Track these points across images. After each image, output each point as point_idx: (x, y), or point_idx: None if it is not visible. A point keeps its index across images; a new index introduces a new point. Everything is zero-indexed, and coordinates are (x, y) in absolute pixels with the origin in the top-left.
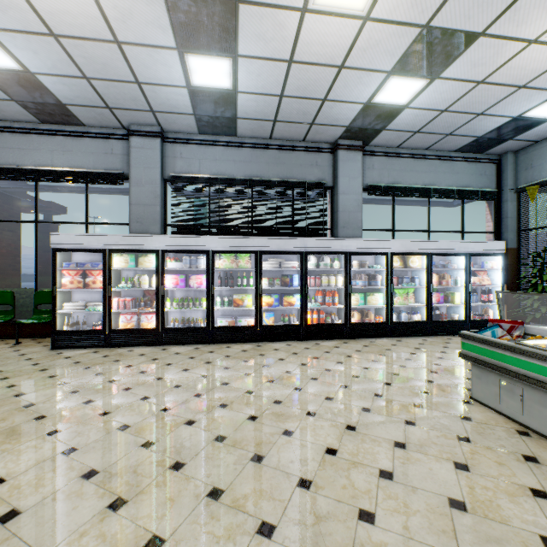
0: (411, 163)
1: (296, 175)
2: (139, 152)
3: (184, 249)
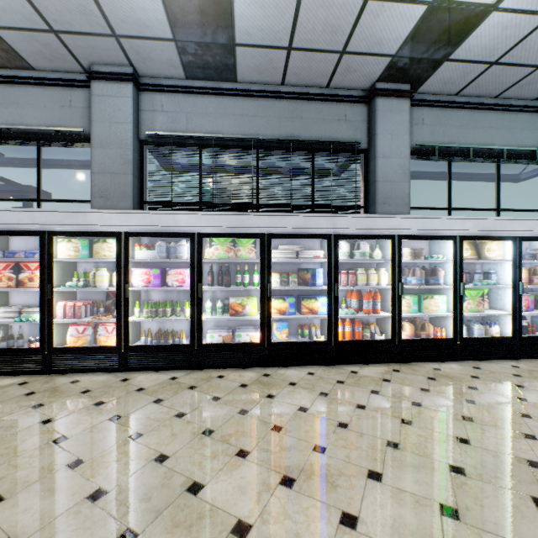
0: (475, 116)
1: (317, 134)
2: (104, 102)
3: (157, 231)
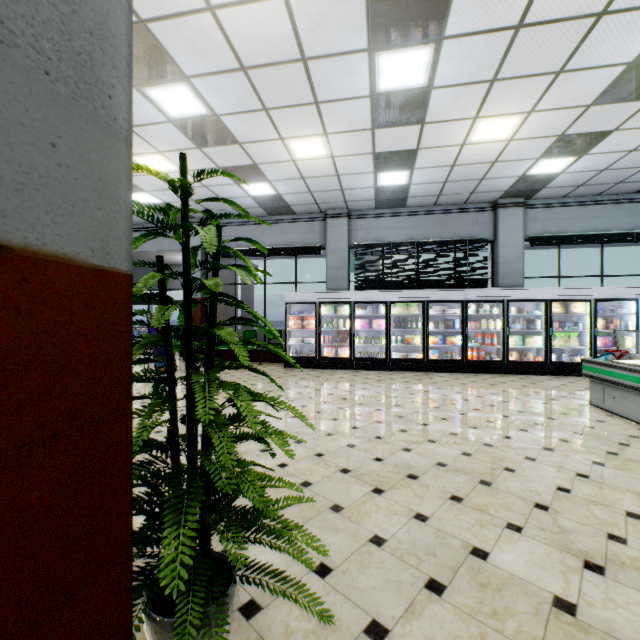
0: (579, 211)
1: (457, 234)
2: (333, 229)
3: (368, 300)
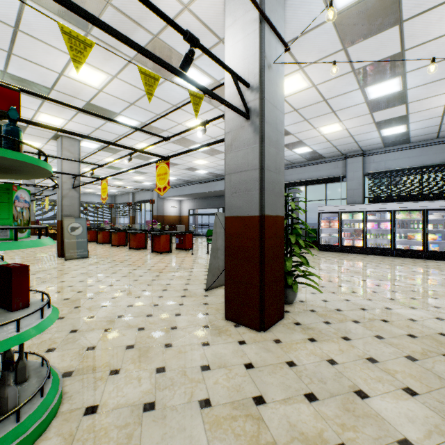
0: None
1: None
2: (351, 165)
3: (377, 210)
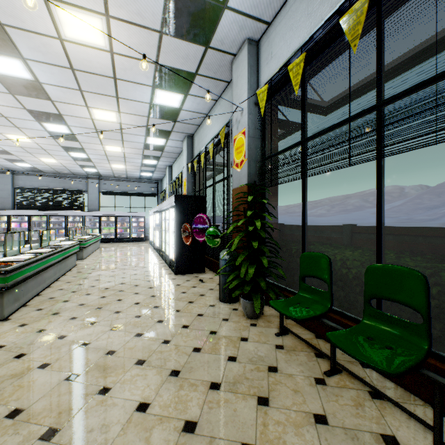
0: (122, 183)
1: (72, 187)
2: (3, 179)
3: (19, 214)
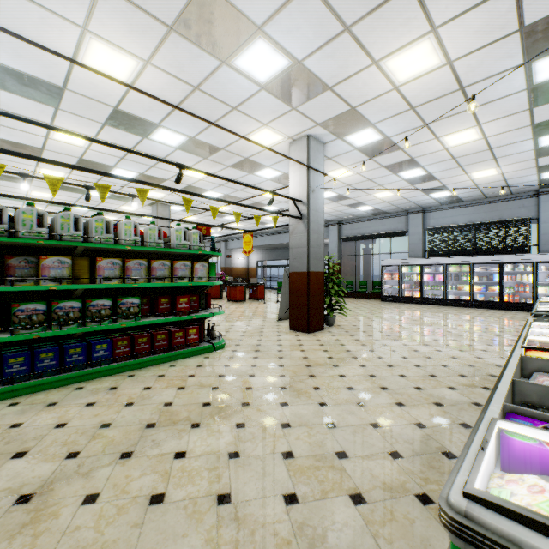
0: None
1: (506, 216)
2: (412, 221)
3: (431, 263)
